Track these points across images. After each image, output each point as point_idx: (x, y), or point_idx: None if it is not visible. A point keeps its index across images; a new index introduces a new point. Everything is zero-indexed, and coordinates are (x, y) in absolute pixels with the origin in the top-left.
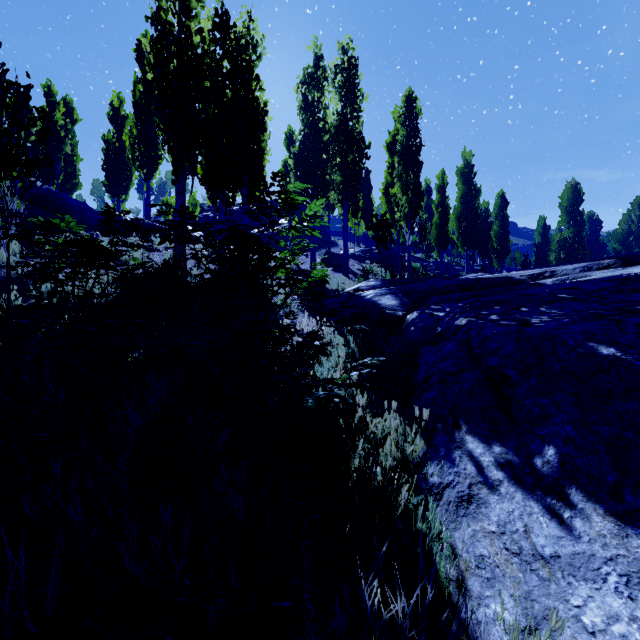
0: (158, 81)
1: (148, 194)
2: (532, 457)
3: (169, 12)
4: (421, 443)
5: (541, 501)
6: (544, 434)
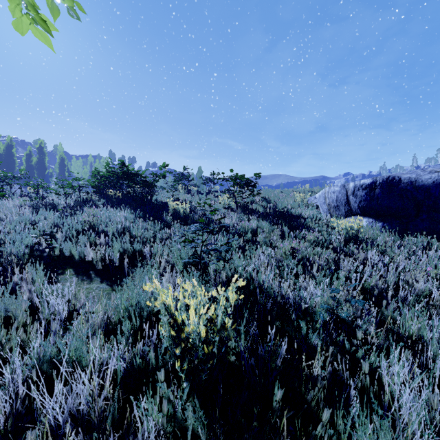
0: None
1: None
2: None
3: None
4: None
5: None
6: None
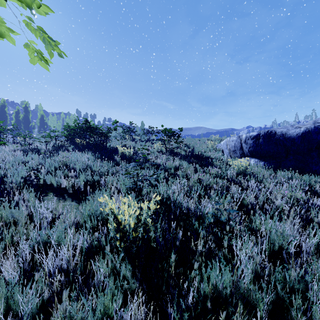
0: None
1: None
2: None
3: None
4: None
5: None
6: None
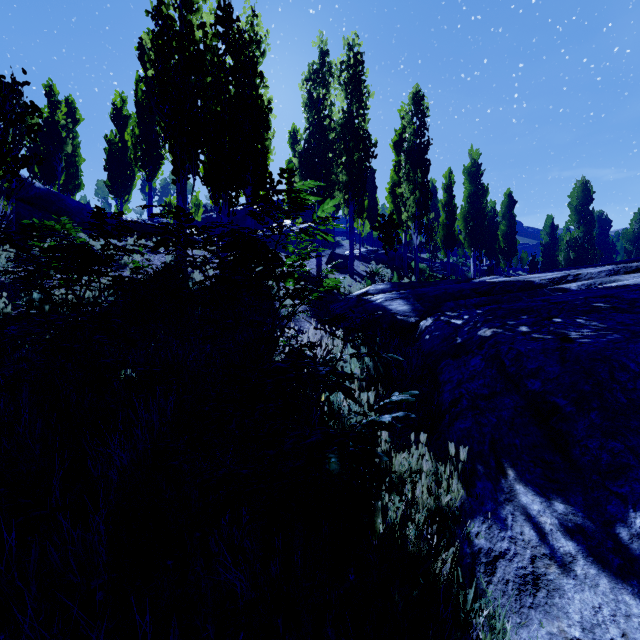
0: (159, 77)
1: (150, 195)
2: (612, 524)
3: (170, 7)
4: (461, 493)
5: (639, 597)
6: (624, 493)
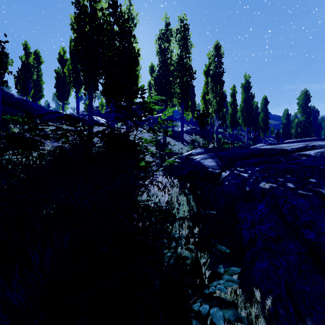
0: (78, 37)
1: (77, 100)
2: None
3: (85, 0)
4: None
5: None
6: None
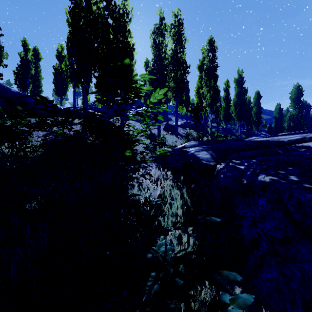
0: (72, 31)
1: (74, 95)
2: None
3: None
4: None
5: None
6: None
